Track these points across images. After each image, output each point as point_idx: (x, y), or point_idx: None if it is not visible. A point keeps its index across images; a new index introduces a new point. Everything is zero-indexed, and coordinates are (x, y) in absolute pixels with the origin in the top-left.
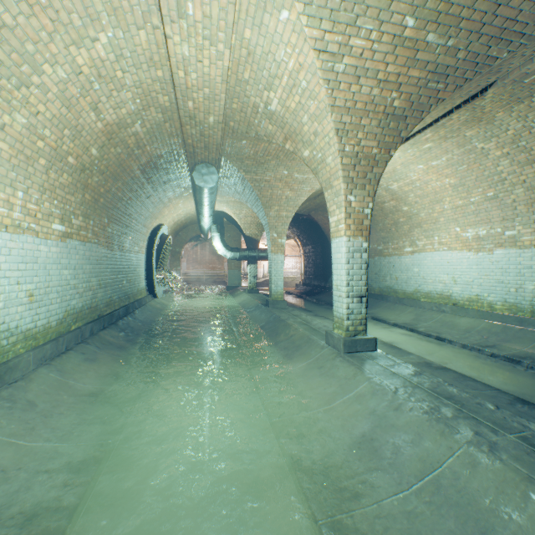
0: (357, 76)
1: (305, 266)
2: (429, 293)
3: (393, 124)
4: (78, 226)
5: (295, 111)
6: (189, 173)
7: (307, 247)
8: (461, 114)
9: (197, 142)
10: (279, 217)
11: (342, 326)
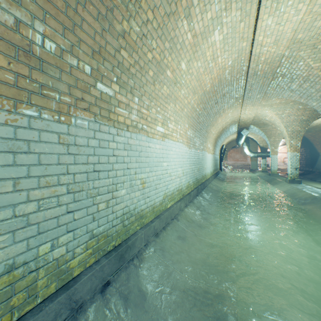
0: (288, 116)
1: (299, 159)
2: None
3: (304, 122)
4: (213, 151)
5: (273, 121)
6: (237, 129)
7: (300, 149)
8: None
9: (242, 124)
10: (274, 141)
11: (289, 176)
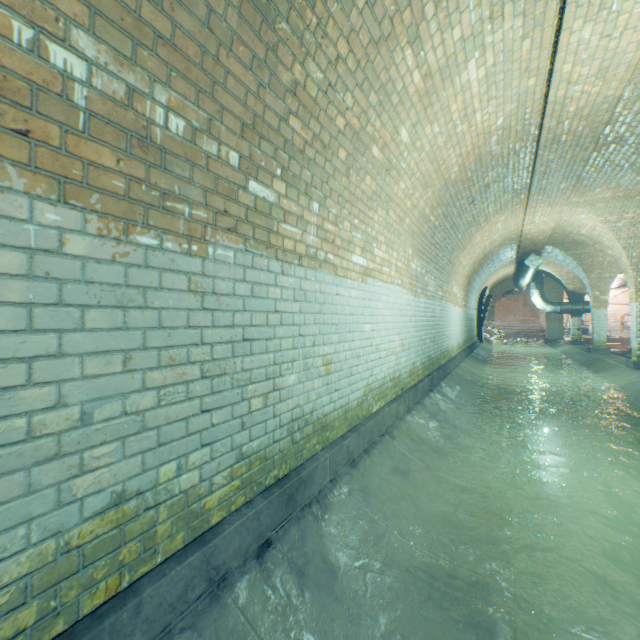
0: (632, 225)
1: None
2: None
3: None
4: (465, 300)
5: (596, 236)
6: (515, 254)
7: None
8: None
9: (528, 245)
10: (600, 278)
11: (634, 355)
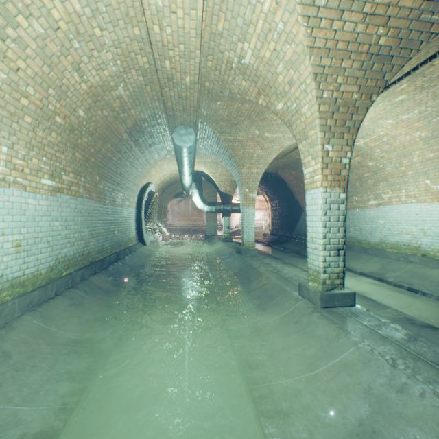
0: (340, 10)
1: (272, 218)
2: (395, 244)
3: (376, 65)
4: (69, 181)
5: (269, 61)
6: (171, 136)
7: (274, 202)
8: None
9: (176, 105)
10: (250, 174)
11: (318, 279)
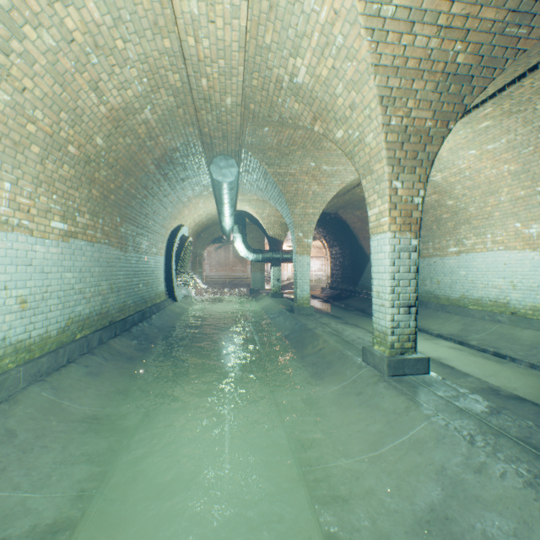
0: (410, 22)
1: (332, 268)
2: (479, 300)
3: (454, 87)
4: (85, 224)
5: (327, 80)
6: (208, 169)
7: (334, 249)
8: (536, 77)
9: (214, 131)
10: (305, 215)
11: (385, 342)
